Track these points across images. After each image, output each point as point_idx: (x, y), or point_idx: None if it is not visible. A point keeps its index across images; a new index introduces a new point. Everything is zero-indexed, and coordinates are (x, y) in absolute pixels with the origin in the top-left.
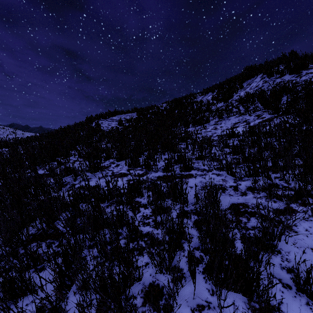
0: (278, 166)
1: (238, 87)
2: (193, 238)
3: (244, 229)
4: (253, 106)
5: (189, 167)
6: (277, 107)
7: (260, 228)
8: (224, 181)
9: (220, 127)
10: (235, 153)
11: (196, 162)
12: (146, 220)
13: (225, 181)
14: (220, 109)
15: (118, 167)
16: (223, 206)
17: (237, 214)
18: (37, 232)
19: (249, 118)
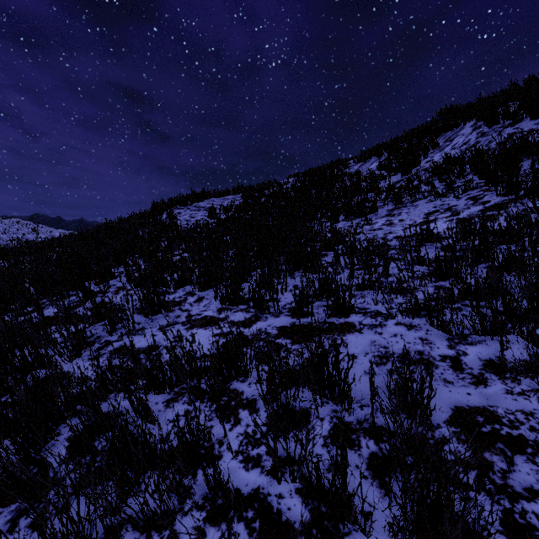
0: None
1: (428, 146)
2: (372, 519)
3: (505, 495)
4: (462, 181)
5: (345, 307)
6: (515, 182)
7: None
8: (425, 344)
9: (399, 222)
10: (441, 277)
11: (359, 295)
12: (254, 450)
13: (428, 342)
14: (396, 187)
15: (200, 302)
16: (435, 414)
17: (475, 443)
18: (0, 472)
19: (456, 203)
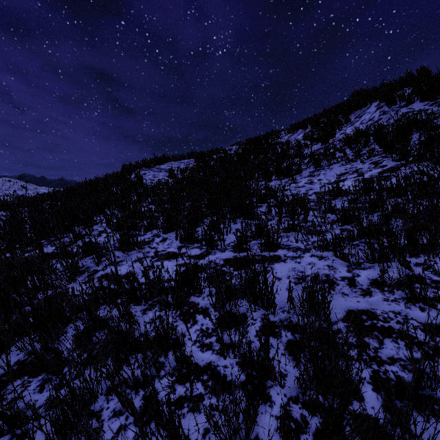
0: (418, 245)
1: (342, 121)
2: (287, 378)
3: (375, 362)
4: (367, 149)
5: (273, 244)
6: (405, 151)
7: (405, 361)
8: (331, 269)
9: (318, 181)
10: (346, 222)
11: (285, 236)
12: (207, 339)
13: (333, 268)
14: (316, 154)
15: (164, 242)
16: (334, 315)
17: (359, 332)
18: (27, 357)
19: (362, 167)
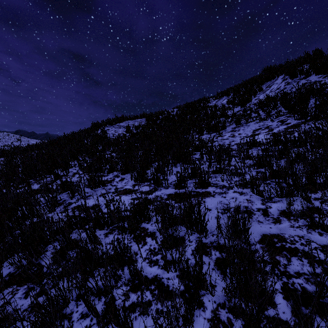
0: (316, 184)
1: (256, 90)
2: (216, 288)
3: (284, 276)
4: (275, 111)
5: (205, 183)
6: (305, 112)
7: (308, 275)
8: (249, 202)
9: (238, 135)
10: (260, 166)
11: (214, 176)
12: (154, 257)
13: (251, 202)
14: (237, 114)
15: (122, 181)
16: (252, 238)
17: (272, 252)
18: (16, 270)
19: (271, 124)
